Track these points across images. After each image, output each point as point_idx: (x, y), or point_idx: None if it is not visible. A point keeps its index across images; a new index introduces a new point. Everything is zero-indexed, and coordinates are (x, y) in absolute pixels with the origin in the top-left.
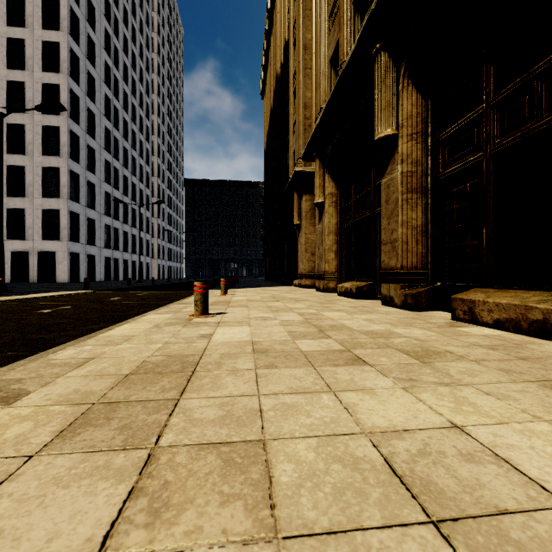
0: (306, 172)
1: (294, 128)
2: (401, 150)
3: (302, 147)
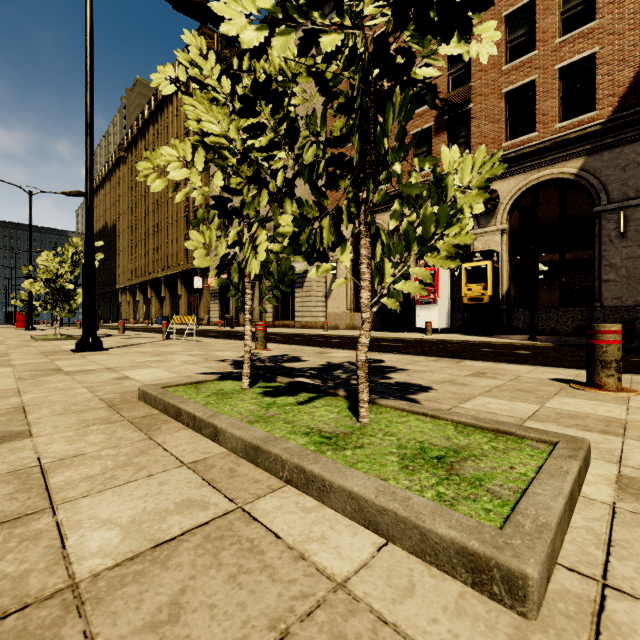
0: (125, 288)
1: (119, 266)
2: (140, 302)
3: (123, 278)
